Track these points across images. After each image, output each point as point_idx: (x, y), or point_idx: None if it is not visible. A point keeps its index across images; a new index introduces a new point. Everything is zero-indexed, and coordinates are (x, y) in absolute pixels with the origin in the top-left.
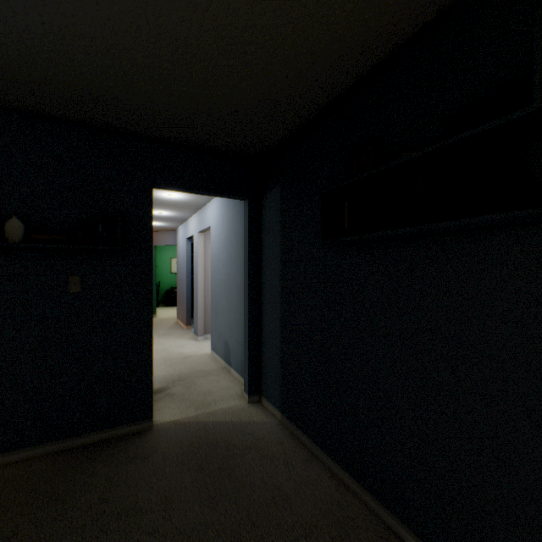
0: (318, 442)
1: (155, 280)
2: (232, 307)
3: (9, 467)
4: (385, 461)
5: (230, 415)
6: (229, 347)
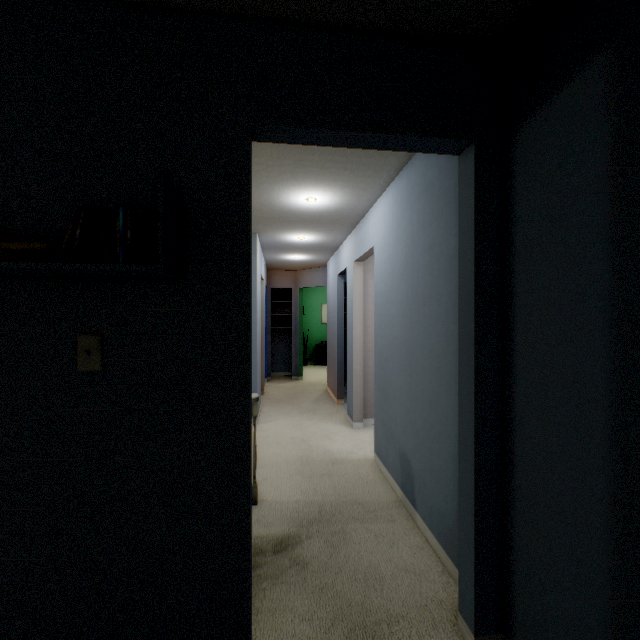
0: None
1: (300, 333)
2: (418, 394)
3: None
4: None
5: None
6: (410, 468)
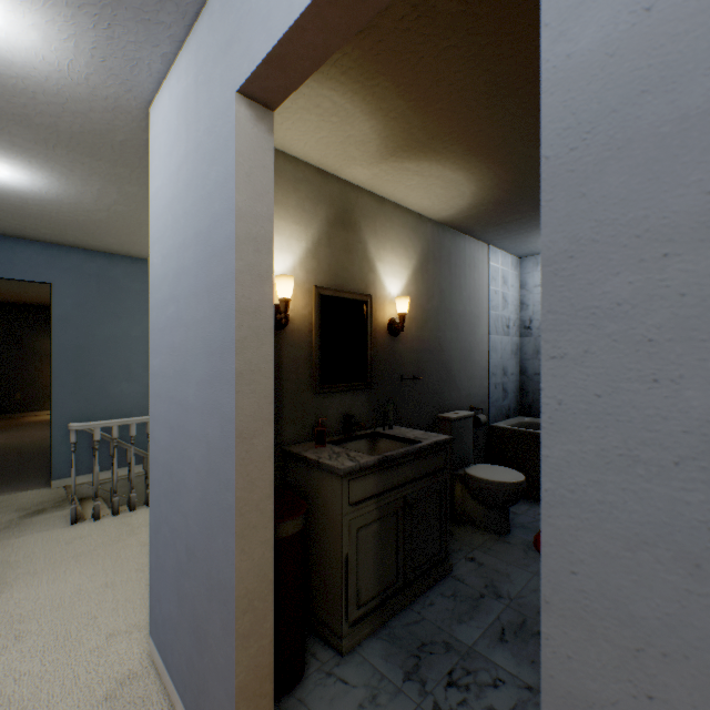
0: None
1: None
2: None
3: None
4: None
5: None
6: None
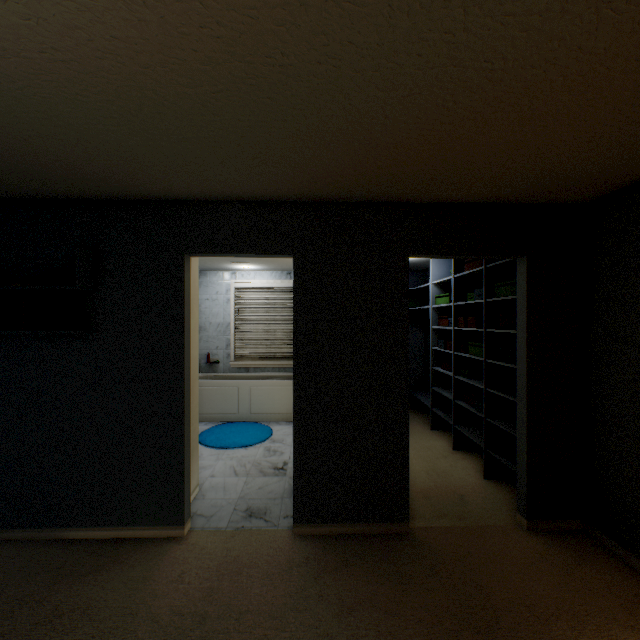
0: None
1: None
2: None
3: None
4: (4, 495)
5: None
6: None
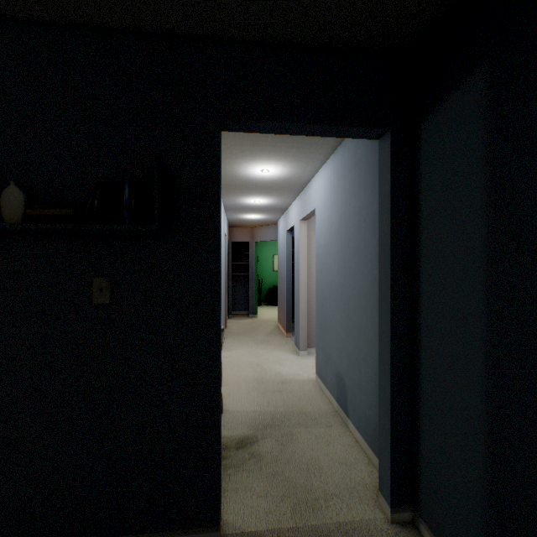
0: None
1: (256, 278)
2: (349, 326)
3: None
4: None
5: None
6: (343, 385)
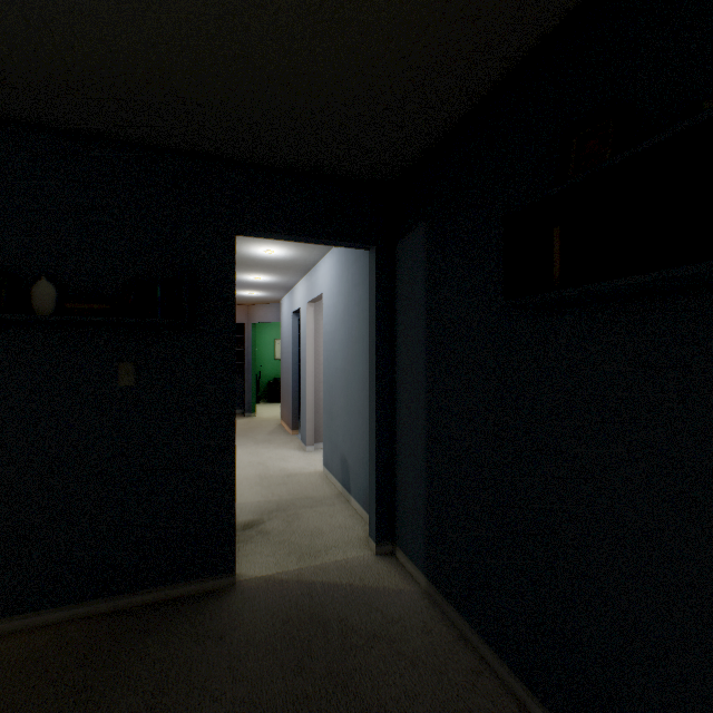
0: (493, 642)
1: (253, 368)
2: (352, 409)
3: (37, 634)
4: None
5: (348, 573)
6: (347, 466)
